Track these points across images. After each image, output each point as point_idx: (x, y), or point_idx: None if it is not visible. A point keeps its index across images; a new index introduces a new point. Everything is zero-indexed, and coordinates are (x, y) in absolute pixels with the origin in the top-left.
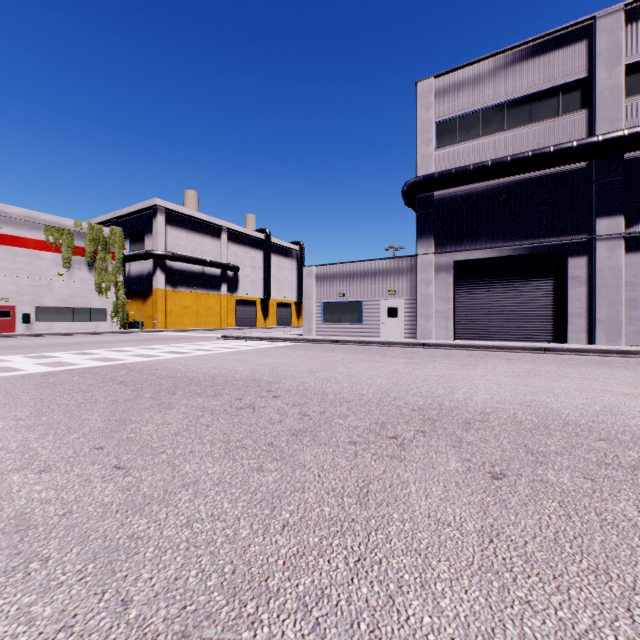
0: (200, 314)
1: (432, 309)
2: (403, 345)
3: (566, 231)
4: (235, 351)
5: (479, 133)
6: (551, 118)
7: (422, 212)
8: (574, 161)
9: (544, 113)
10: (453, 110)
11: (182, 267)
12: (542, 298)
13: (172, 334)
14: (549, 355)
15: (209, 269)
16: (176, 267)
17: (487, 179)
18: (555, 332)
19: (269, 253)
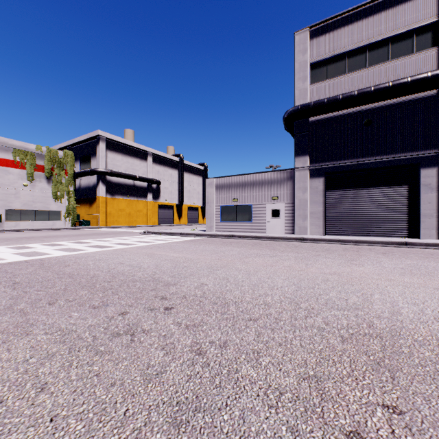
0: (132, 215)
1: (307, 211)
2: (285, 239)
3: (419, 147)
4: (149, 245)
5: (346, 70)
6: (406, 56)
7: (299, 134)
8: (428, 89)
9: (400, 52)
10: (324, 53)
11: (118, 181)
12: (398, 202)
13: (109, 230)
14: (413, 249)
15: (138, 182)
16: (114, 181)
17: (353, 106)
18: (409, 229)
19: (182, 171)
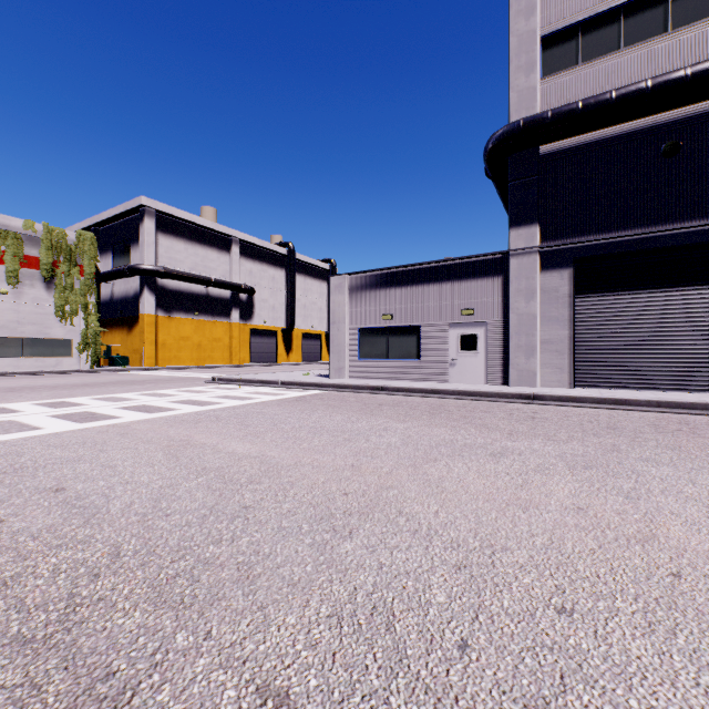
0: (203, 347)
1: (537, 337)
2: (495, 397)
3: None
4: (199, 412)
5: (620, 44)
6: None
7: (519, 181)
8: None
9: None
10: (573, 11)
11: (179, 287)
12: None
13: (155, 374)
14: None
15: (215, 290)
16: (171, 287)
17: (642, 113)
18: None
19: (292, 272)
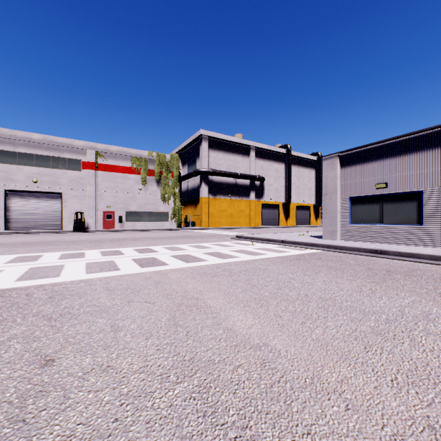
0: (233, 216)
1: None
2: None
3: None
4: (218, 265)
5: None
6: None
7: None
8: None
9: None
10: None
11: (220, 180)
12: None
13: (206, 232)
14: None
15: (240, 180)
16: (215, 180)
17: None
18: None
19: (289, 164)
